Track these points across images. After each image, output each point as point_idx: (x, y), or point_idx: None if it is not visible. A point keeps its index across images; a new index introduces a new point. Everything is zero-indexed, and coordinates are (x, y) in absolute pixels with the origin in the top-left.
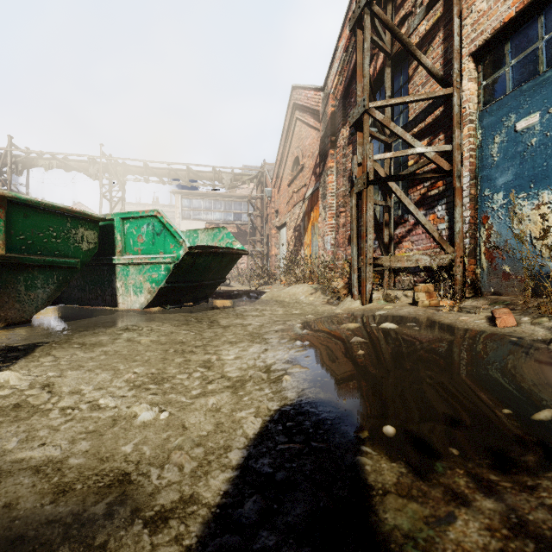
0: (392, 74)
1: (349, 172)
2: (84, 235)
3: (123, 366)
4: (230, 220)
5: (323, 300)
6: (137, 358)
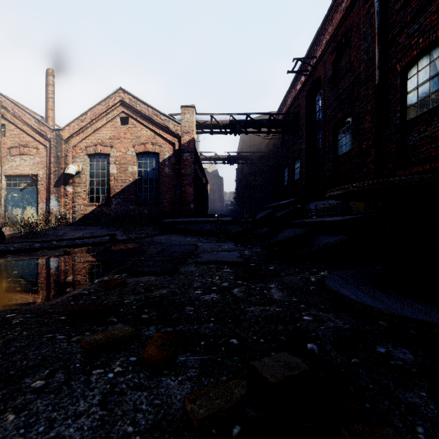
0: None
1: None
2: None
3: None
4: None
5: None
6: None
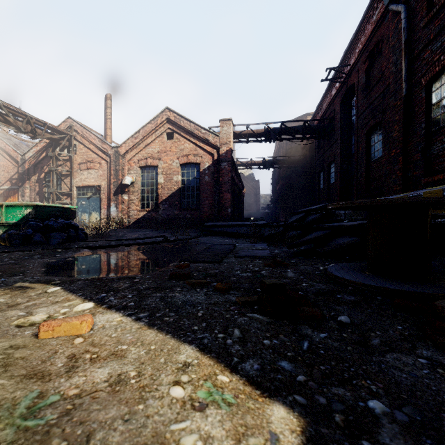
0: (57, 177)
1: (37, 192)
2: None
3: None
4: None
5: None
6: None
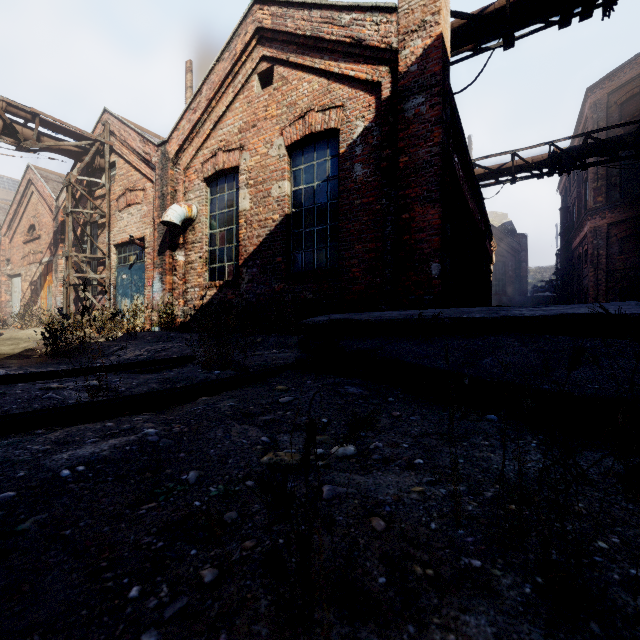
0: (91, 230)
1: (74, 262)
2: None
3: None
4: None
5: None
6: None
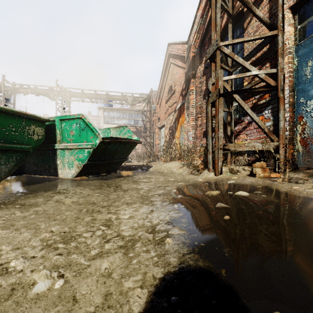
0: (233, 28)
1: (204, 93)
2: (34, 130)
3: (44, 225)
4: (132, 124)
5: (188, 171)
6: (57, 217)
